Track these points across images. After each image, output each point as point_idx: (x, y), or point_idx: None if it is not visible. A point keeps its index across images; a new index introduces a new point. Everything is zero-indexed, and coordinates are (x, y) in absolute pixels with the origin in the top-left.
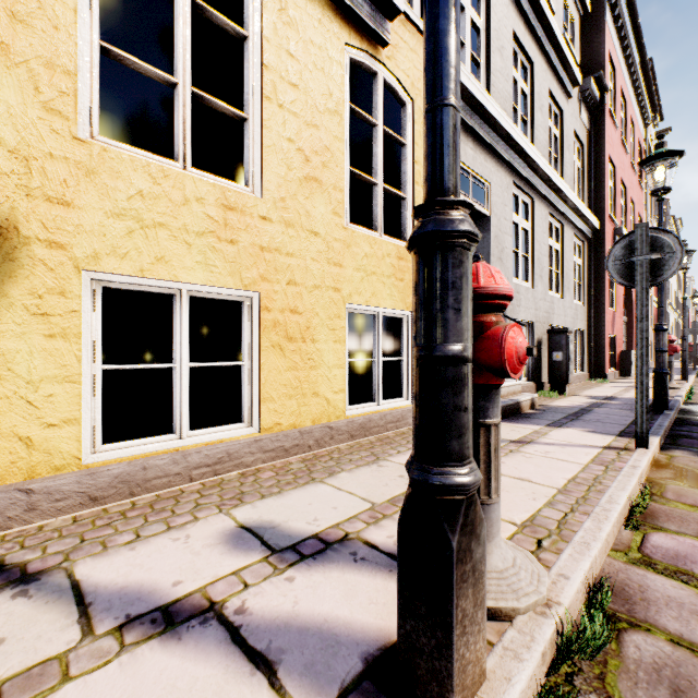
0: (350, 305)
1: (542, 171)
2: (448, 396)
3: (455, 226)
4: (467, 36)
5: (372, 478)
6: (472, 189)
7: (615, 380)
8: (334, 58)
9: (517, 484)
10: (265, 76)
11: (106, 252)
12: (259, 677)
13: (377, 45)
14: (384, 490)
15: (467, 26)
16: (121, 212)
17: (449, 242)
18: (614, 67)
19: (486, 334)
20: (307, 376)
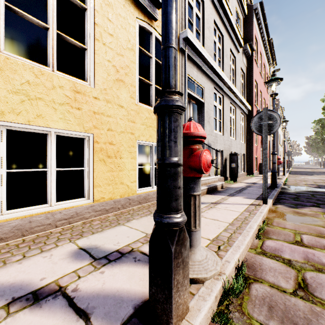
0: (139, 141)
1: (227, 83)
2: (171, 181)
3: (174, 103)
4: (194, 20)
5: (147, 222)
6: (196, 89)
7: (257, 175)
8: (131, 24)
9: (212, 222)
10: (96, 29)
11: (8, 111)
12: (80, 322)
13: (152, 20)
14: (152, 227)
15: (194, 16)
16: (17, 91)
17: (171, 110)
18: (257, 40)
19: (194, 154)
20: (117, 175)
